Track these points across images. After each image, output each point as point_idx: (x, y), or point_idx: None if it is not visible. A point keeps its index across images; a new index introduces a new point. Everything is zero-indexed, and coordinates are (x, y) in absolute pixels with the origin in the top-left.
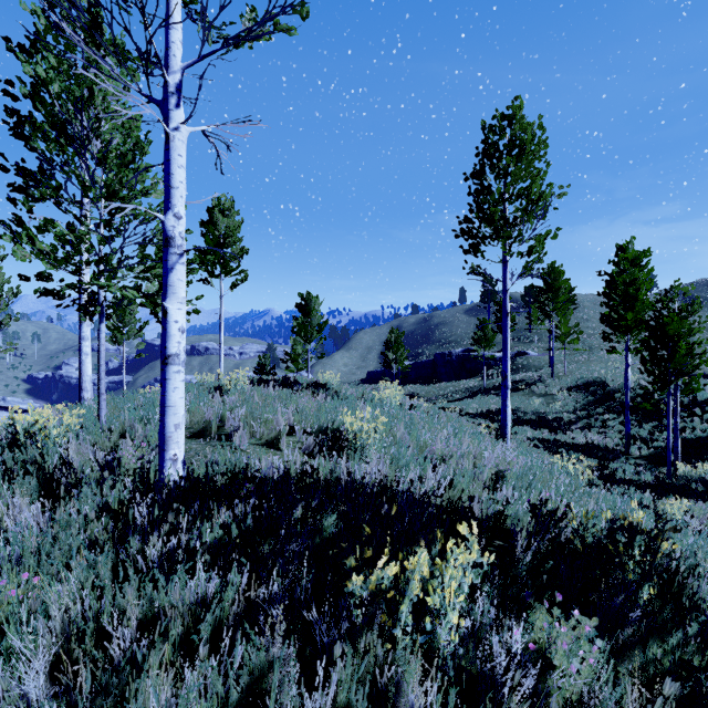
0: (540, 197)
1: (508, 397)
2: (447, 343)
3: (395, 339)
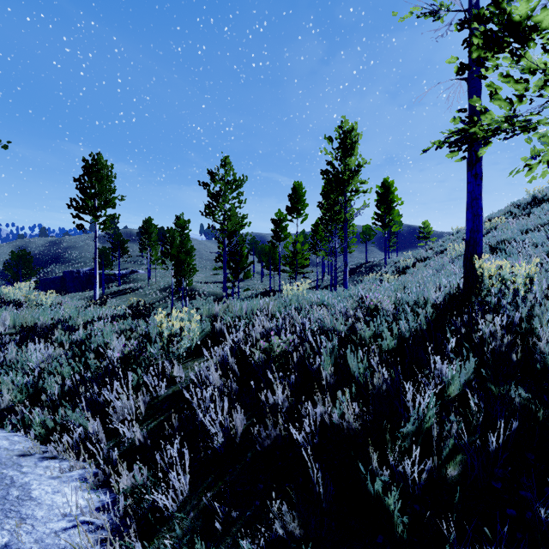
0: (110, 201)
1: (97, 286)
2: (77, 263)
3: (23, 258)
